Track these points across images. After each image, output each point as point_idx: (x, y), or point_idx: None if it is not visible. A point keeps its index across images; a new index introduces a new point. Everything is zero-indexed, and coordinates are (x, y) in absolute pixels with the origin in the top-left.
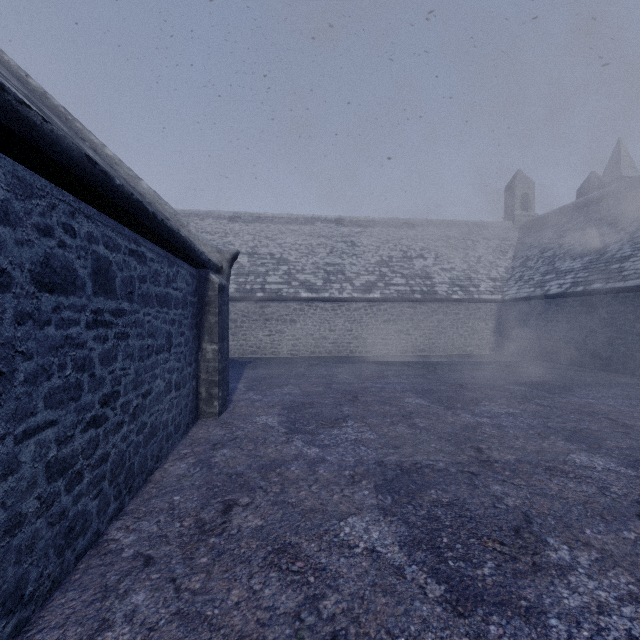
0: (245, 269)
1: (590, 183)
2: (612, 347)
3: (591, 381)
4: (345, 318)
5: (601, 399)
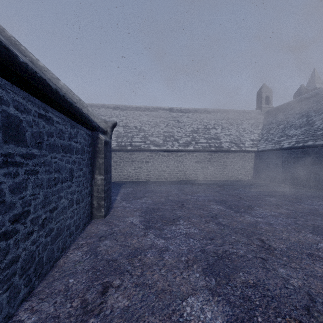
0: (121, 134)
1: (301, 90)
2: (319, 176)
3: (310, 195)
4: (174, 160)
5: (321, 206)
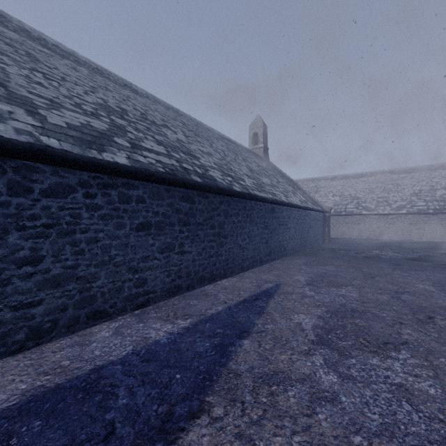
0: (337, 203)
1: None
2: None
3: None
4: (385, 222)
5: None
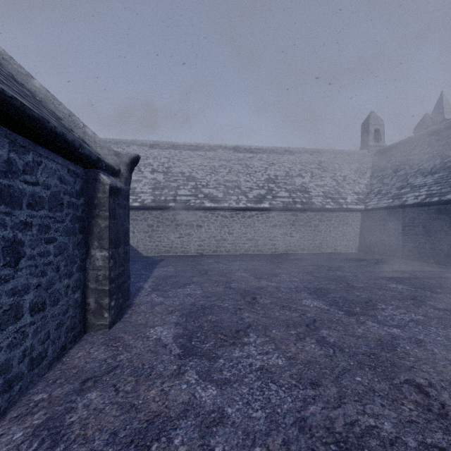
0: (161, 184)
1: (425, 122)
2: None
3: None
4: (241, 223)
5: None
